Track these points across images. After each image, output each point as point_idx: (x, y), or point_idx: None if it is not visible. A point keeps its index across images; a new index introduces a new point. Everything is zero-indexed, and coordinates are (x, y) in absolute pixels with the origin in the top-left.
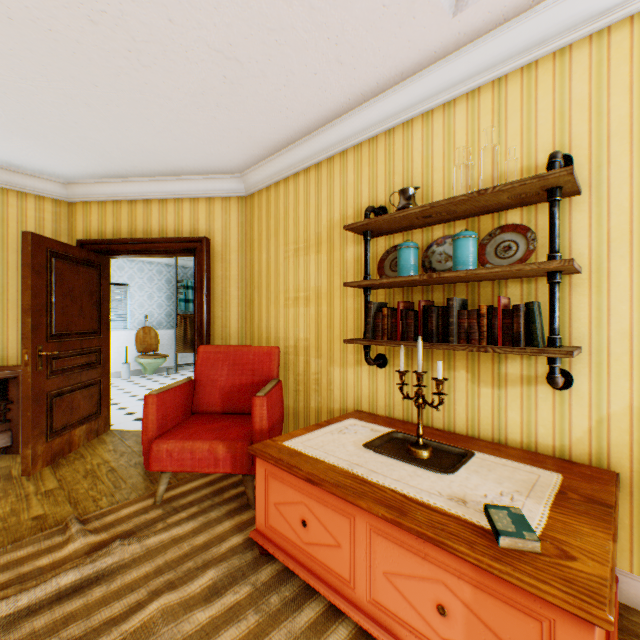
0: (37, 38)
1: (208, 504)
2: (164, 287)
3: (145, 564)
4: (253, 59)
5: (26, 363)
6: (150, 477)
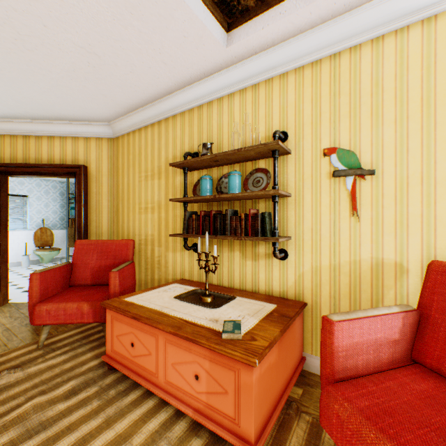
0: None
1: (78, 344)
2: (58, 198)
3: (26, 383)
4: (107, 55)
5: None
6: (37, 332)
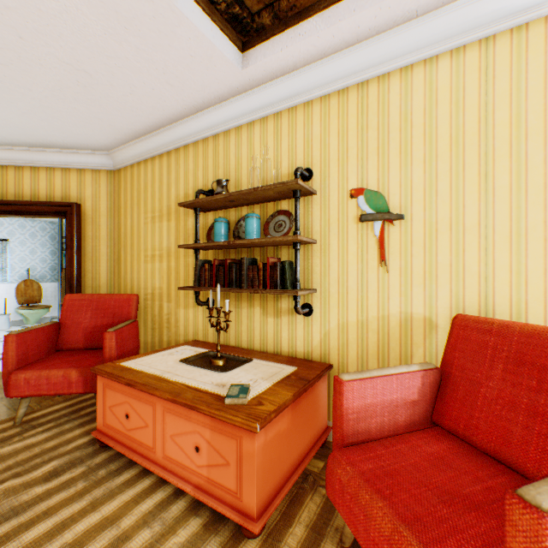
0: None
1: (65, 420)
2: (48, 243)
3: None
4: (100, 73)
5: None
6: (15, 406)
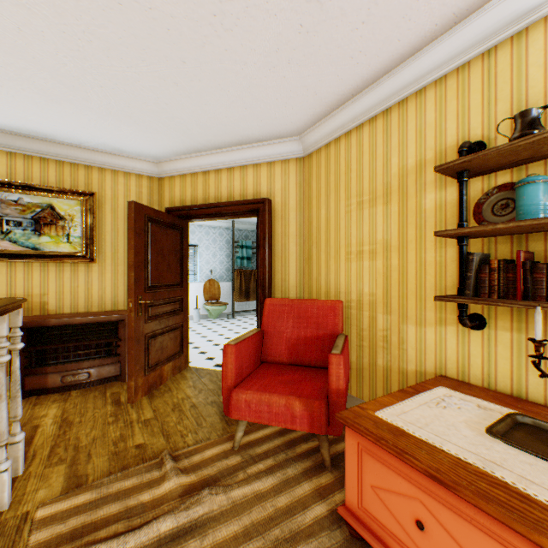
0: (139, 20)
1: (282, 458)
2: (224, 247)
3: (232, 521)
4: None
5: (130, 310)
6: (225, 418)
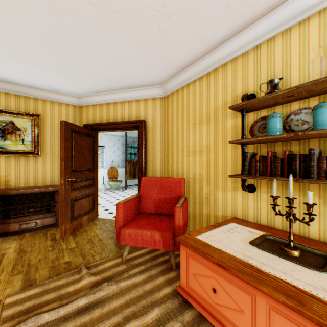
0: (67, 19)
1: (149, 265)
2: (120, 147)
3: (120, 298)
4: (176, 13)
5: (62, 184)
6: (118, 245)
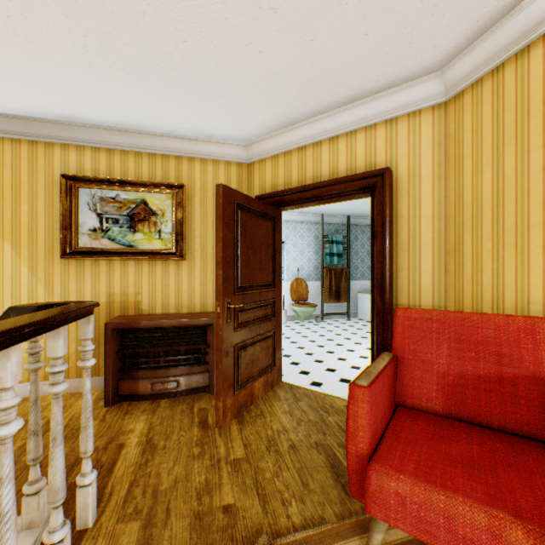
0: None
1: None
2: (312, 243)
3: None
4: None
5: (217, 315)
6: (339, 478)
